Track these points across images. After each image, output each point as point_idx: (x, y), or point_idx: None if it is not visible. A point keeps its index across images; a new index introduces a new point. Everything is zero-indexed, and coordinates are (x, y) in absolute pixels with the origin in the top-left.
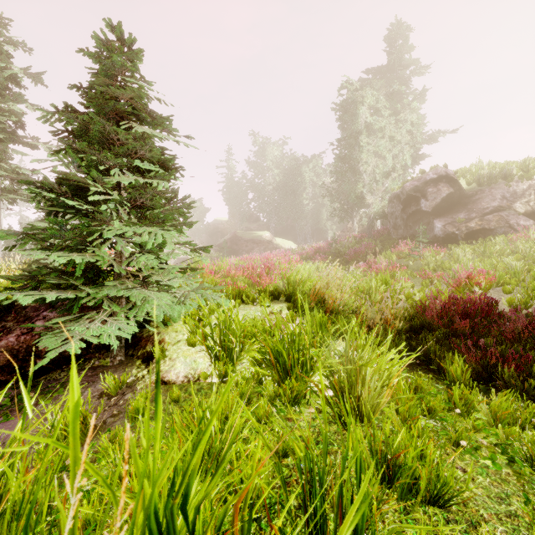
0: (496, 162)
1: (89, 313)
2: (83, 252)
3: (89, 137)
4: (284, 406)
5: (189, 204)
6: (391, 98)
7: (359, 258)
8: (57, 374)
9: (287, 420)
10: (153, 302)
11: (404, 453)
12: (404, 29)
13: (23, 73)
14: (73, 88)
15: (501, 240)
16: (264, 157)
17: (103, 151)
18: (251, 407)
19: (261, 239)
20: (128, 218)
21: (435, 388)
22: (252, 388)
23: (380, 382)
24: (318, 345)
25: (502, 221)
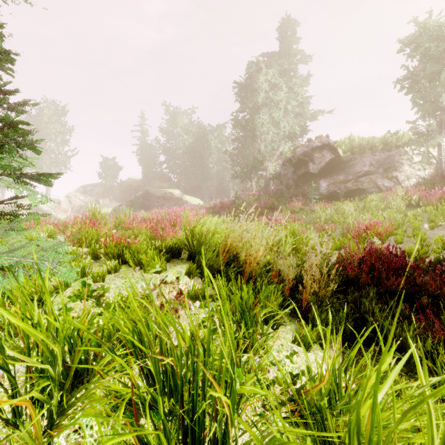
0: (362, 137)
1: None
2: None
3: None
4: None
5: (21, 105)
6: (284, 77)
7: (259, 213)
8: None
9: None
10: None
11: None
12: (292, 23)
13: None
14: None
15: (376, 197)
16: (175, 124)
17: None
18: None
19: (171, 196)
20: None
21: None
22: None
23: None
24: (240, 353)
25: (372, 183)
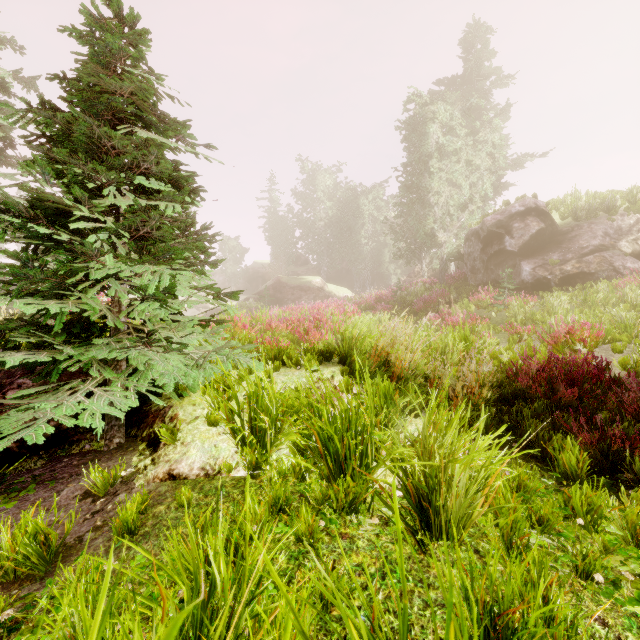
0: (595, 192)
1: (71, 382)
2: (64, 299)
3: (73, 143)
4: (336, 514)
5: (212, 236)
6: (468, 114)
7: (429, 309)
8: (32, 463)
9: (339, 536)
10: (155, 367)
11: (521, 609)
12: (483, 31)
13: (13, 77)
14: (54, 79)
15: (605, 286)
16: (314, 187)
17: (91, 162)
18: (289, 516)
19: (310, 286)
20: (126, 253)
21: (541, 482)
22: (291, 485)
23: (474, 485)
24: (382, 425)
25: (605, 264)
